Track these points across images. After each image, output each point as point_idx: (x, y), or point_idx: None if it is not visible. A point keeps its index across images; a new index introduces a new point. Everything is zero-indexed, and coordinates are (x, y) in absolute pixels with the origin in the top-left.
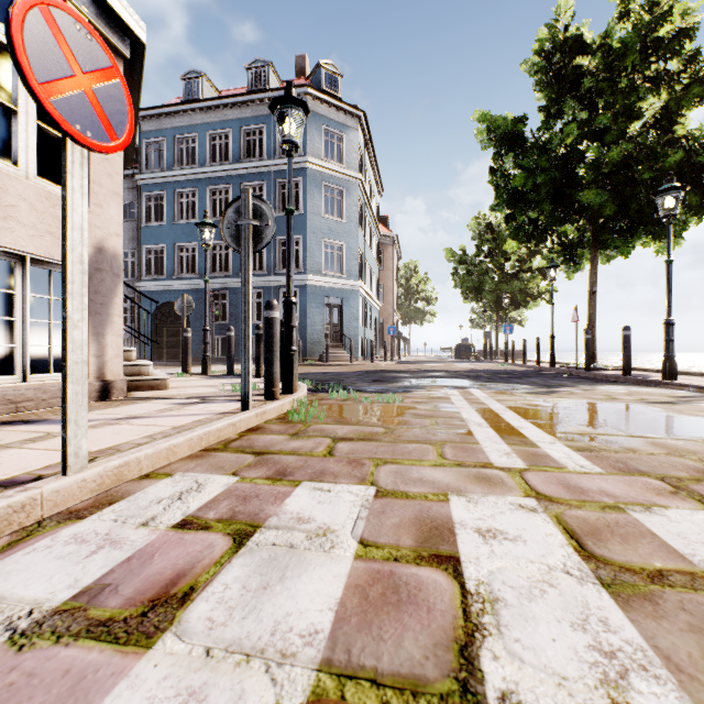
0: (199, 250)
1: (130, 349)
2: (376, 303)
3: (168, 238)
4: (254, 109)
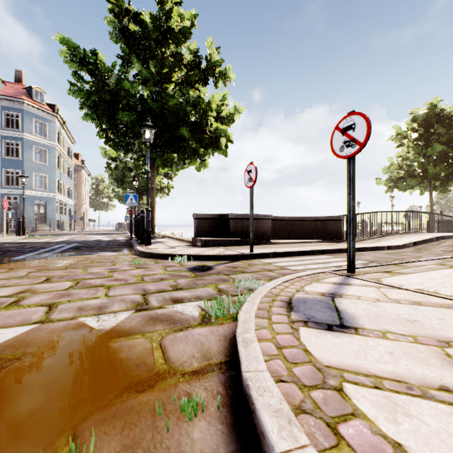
0: None
1: None
2: (70, 201)
3: None
4: None
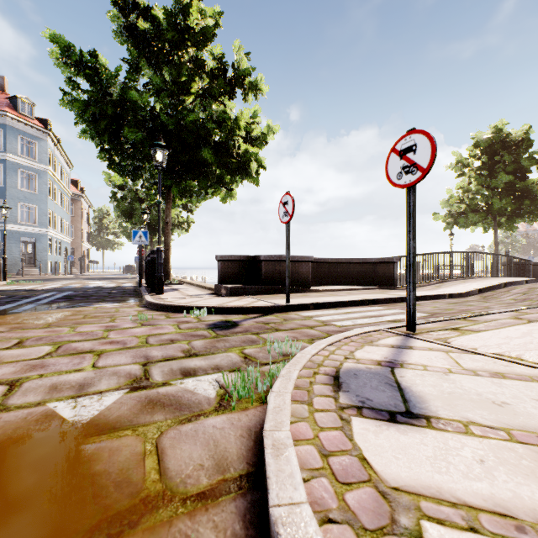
0: None
1: None
2: (66, 239)
3: None
4: None
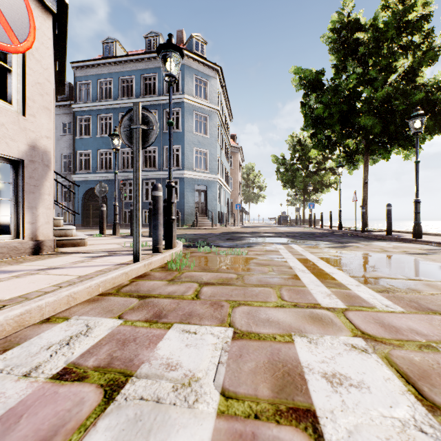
0: (114, 154)
1: (59, 218)
2: (228, 189)
3: (93, 146)
4: (150, 63)
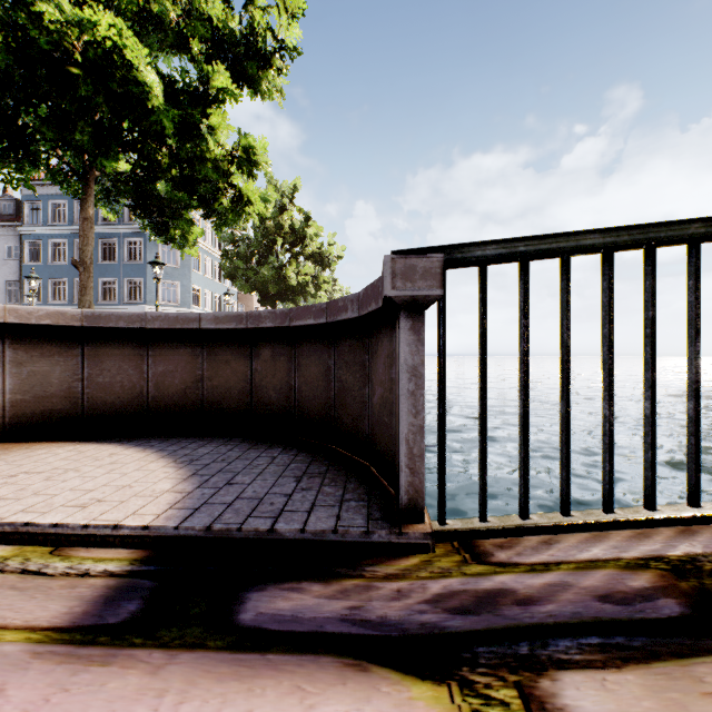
0: (68, 284)
1: None
2: None
3: (45, 274)
4: None
